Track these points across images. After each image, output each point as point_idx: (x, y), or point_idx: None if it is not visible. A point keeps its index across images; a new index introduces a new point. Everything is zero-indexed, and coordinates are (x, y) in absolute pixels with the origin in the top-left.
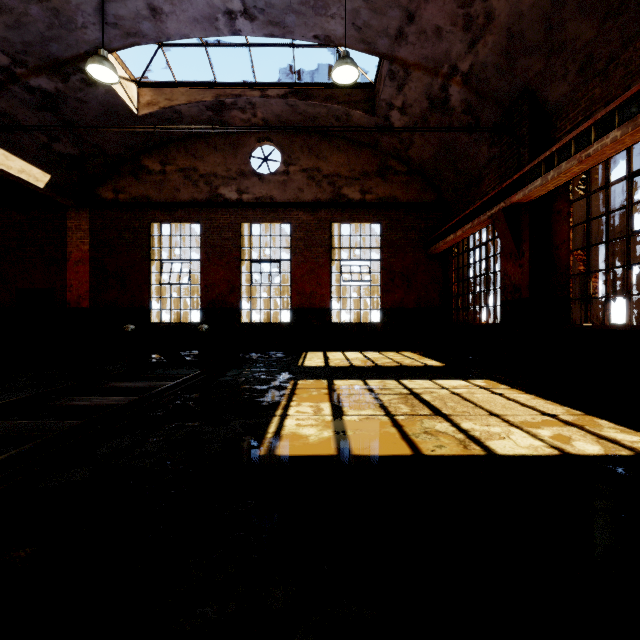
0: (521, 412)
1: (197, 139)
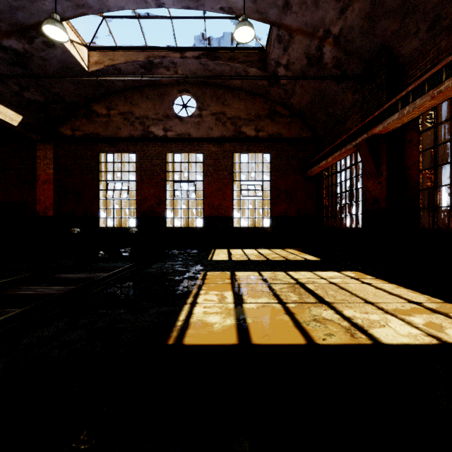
0: (391, 300)
1: (133, 91)
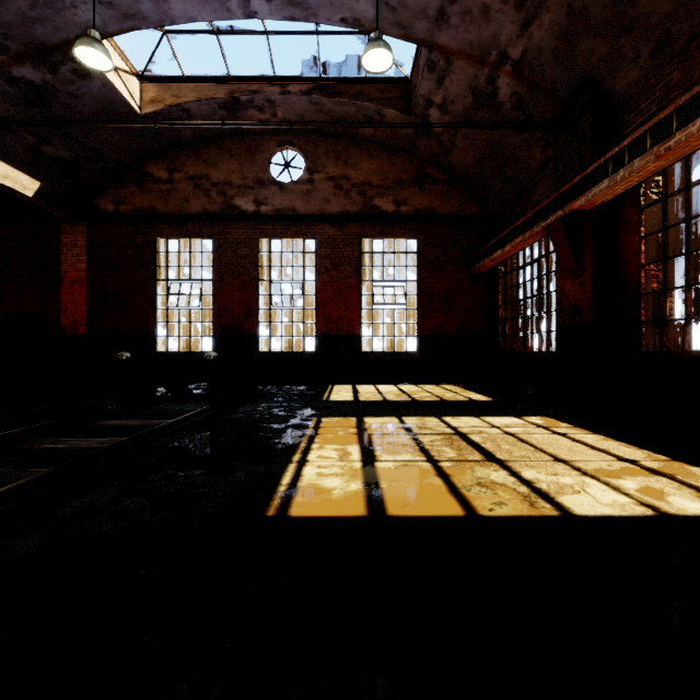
0: (593, 457)
1: (209, 143)
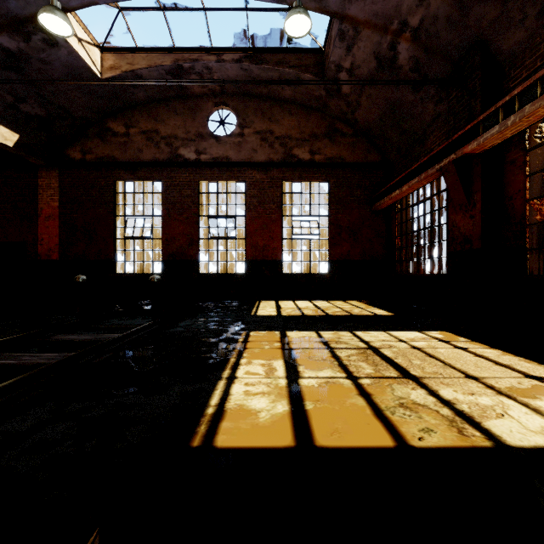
0: (500, 373)
1: (158, 104)
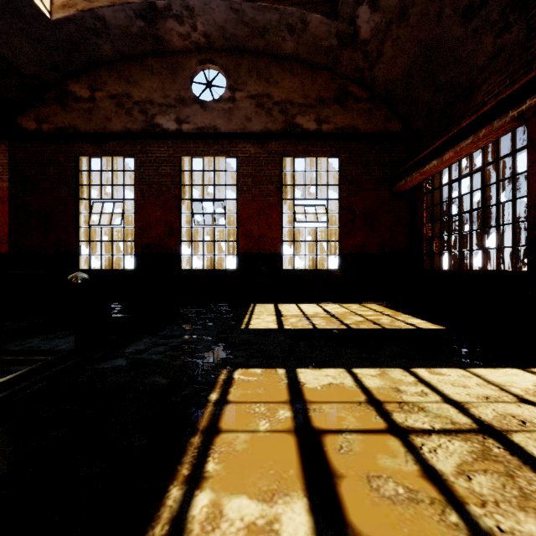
0: None
1: (131, 61)
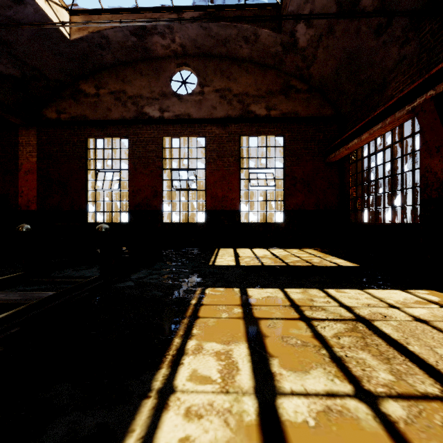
0: None
1: (126, 66)
